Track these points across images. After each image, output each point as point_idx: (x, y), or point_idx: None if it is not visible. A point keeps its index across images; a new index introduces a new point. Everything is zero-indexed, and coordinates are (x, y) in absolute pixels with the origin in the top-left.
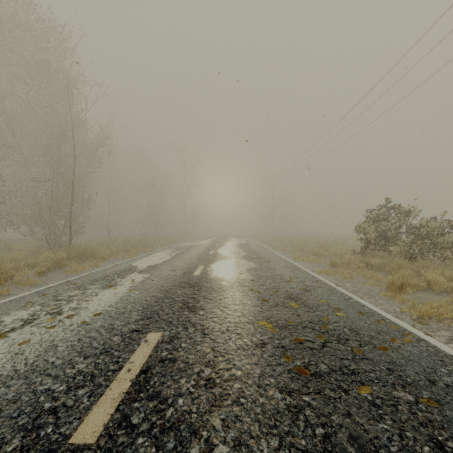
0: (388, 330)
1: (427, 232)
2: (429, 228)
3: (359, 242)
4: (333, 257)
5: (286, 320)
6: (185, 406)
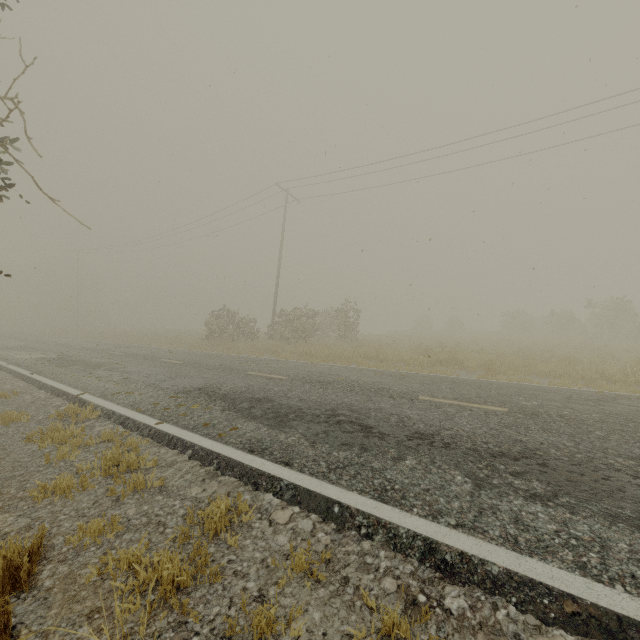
0: (226, 354)
1: (241, 325)
2: (241, 323)
3: (207, 332)
4: (187, 345)
5: (197, 355)
6: (193, 360)
